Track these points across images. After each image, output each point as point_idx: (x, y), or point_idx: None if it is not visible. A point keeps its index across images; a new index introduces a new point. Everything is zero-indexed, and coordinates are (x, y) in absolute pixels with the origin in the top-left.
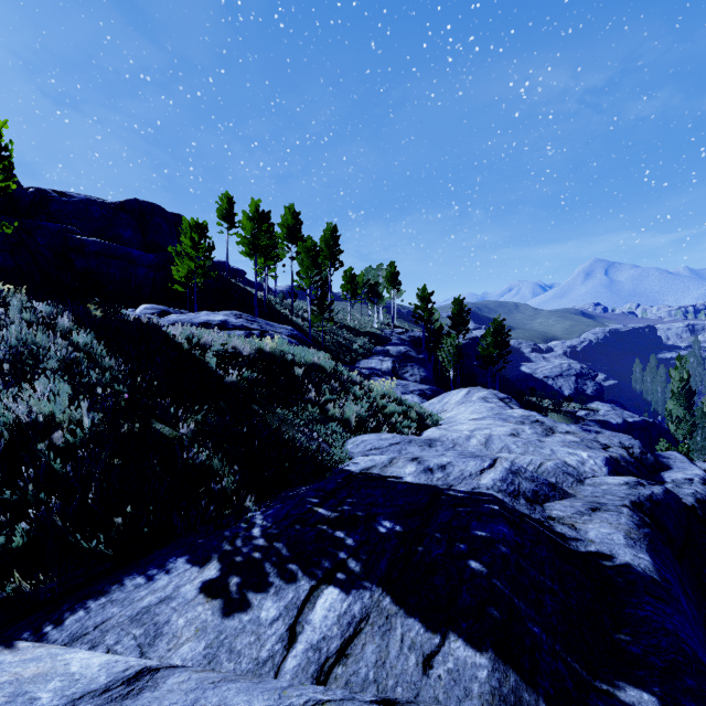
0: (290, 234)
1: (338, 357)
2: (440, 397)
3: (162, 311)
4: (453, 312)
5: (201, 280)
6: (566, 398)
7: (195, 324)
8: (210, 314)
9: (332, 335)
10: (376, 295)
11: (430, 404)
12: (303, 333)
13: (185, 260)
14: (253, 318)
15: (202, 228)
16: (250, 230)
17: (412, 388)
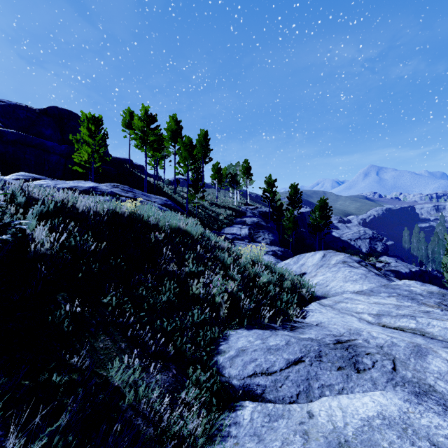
0: (173, 136)
1: (208, 226)
2: (295, 259)
3: (34, 178)
4: (290, 194)
5: (100, 165)
6: (367, 254)
7: (58, 189)
8: (80, 182)
9: (204, 210)
10: (235, 182)
11: (286, 264)
12: (182, 208)
13: (84, 146)
14: (130, 189)
15: (97, 121)
16: (141, 128)
17: (266, 250)
